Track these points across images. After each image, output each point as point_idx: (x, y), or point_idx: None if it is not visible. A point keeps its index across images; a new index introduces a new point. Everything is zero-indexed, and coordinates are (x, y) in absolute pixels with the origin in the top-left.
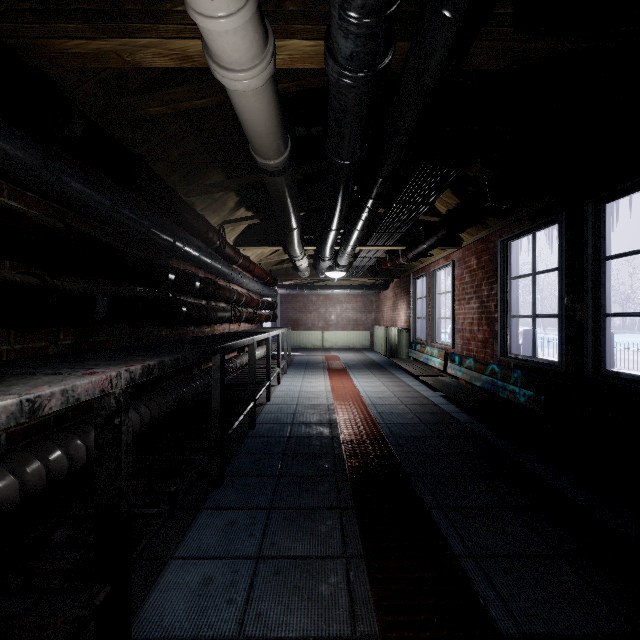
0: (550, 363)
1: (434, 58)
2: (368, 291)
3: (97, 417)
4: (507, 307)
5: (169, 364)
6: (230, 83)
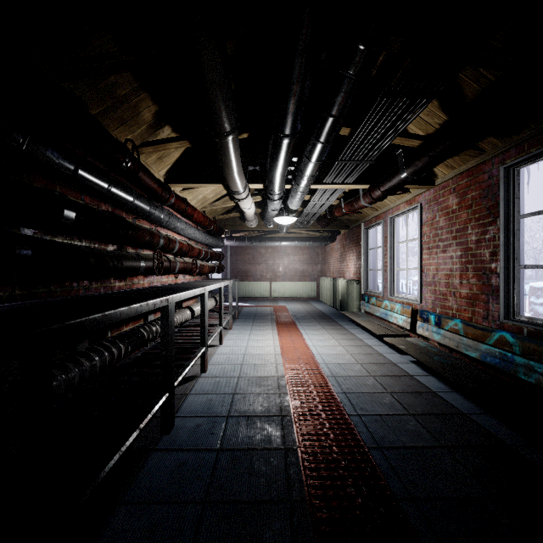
0: None
1: None
2: (315, 243)
3: None
4: (513, 254)
5: None
6: None
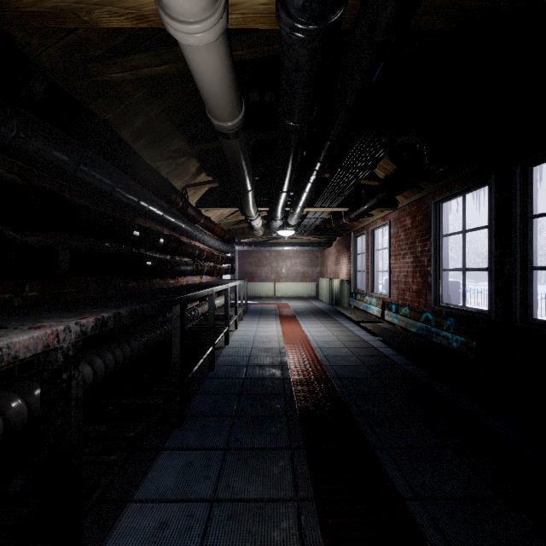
0: (479, 312)
1: (386, 12)
2: (314, 248)
3: (43, 372)
4: (439, 261)
5: (126, 315)
6: (183, 37)
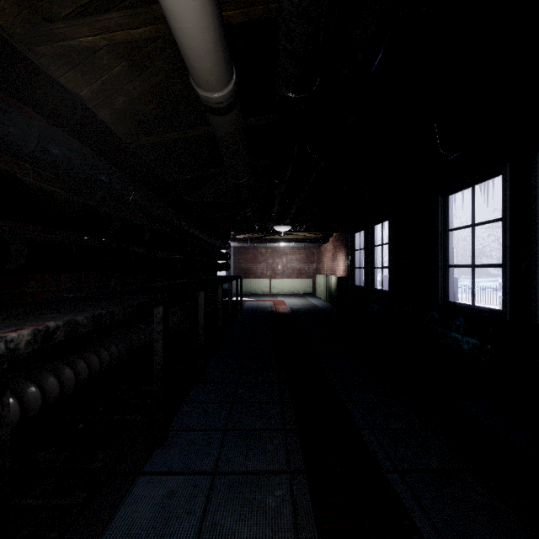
0: (491, 311)
1: None
2: (310, 244)
3: None
4: (445, 257)
5: (84, 323)
6: None
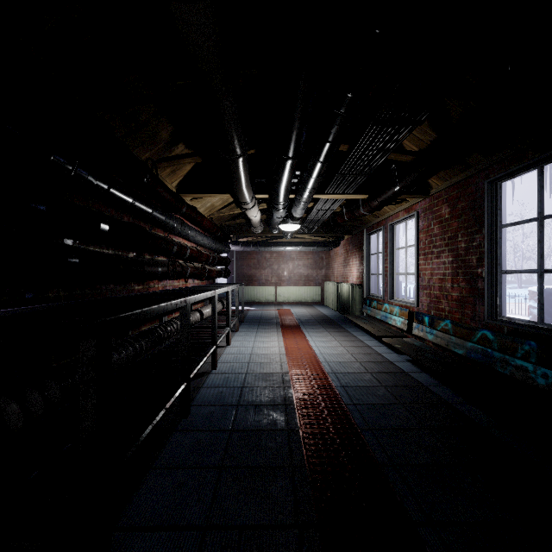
0: None
1: None
2: (319, 248)
3: None
4: (496, 260)
5: None
6: None
